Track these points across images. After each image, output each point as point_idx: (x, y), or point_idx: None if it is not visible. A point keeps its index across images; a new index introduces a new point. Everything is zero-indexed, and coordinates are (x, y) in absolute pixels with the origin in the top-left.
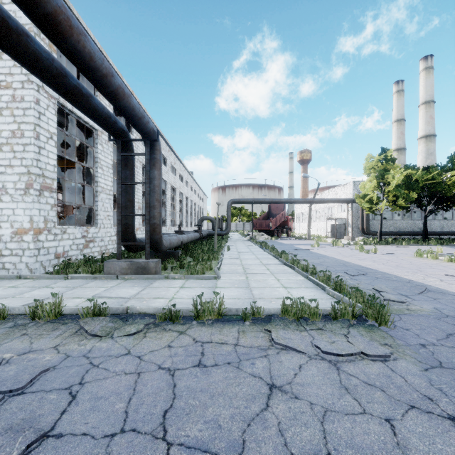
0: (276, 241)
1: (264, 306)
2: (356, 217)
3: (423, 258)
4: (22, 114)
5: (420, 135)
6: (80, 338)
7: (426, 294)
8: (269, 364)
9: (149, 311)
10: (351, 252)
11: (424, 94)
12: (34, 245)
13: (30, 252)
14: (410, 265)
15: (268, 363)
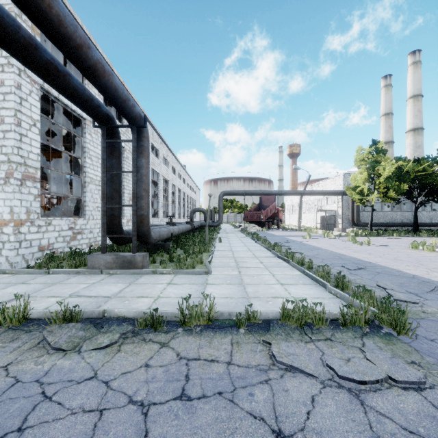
0: (268, 232)
1: (260, 307)
2: (346, 209)
3: (419, 250)
4: (2, 99)
5: (408, 128)
6: (40, 353)
7: (437, 292)
8: (271, 395)
9: (129, 315)
10: (344, 244)
11: (412, 88)
12: (15, 238)
13: (11, 245)
14: (408, 258)
15: (270, 394)
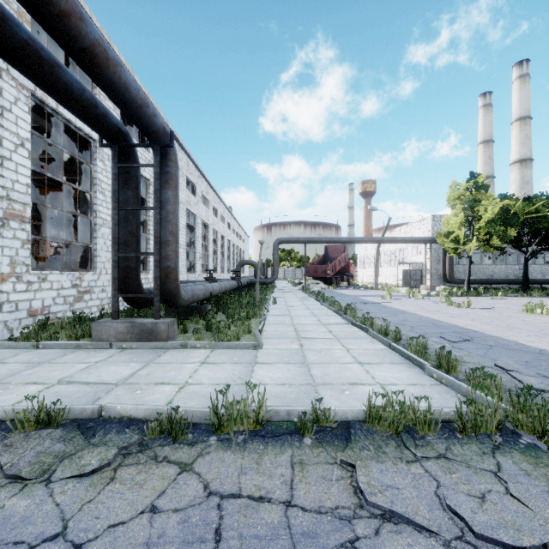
0: (336, 291)
1: (333, 400)
2: (436, 261)
3: (536, 314)
4: None
5: (513, 159)
6: None
7: None
8: None
9: (138, 414)
10: (436, 306)
11: (518, 108)
12: None
13: None
14: (526, 325)
15: None
